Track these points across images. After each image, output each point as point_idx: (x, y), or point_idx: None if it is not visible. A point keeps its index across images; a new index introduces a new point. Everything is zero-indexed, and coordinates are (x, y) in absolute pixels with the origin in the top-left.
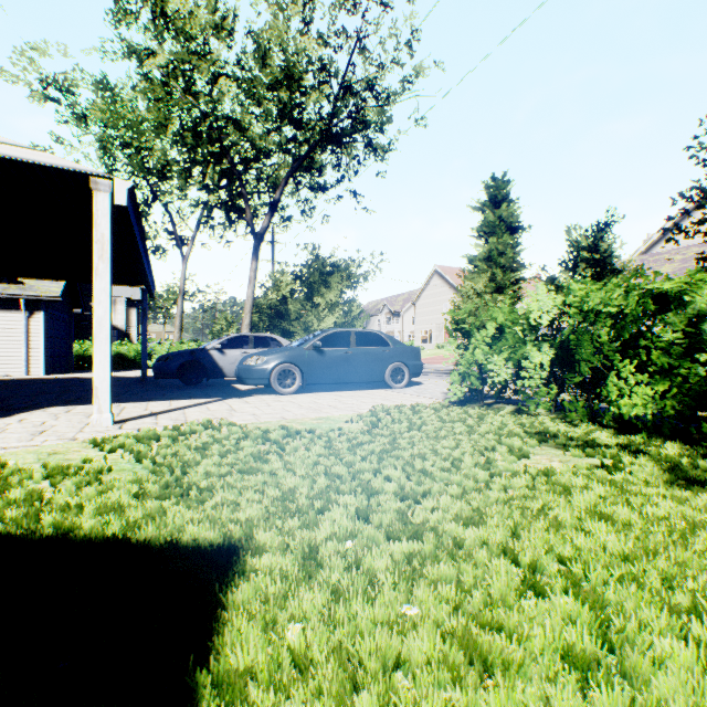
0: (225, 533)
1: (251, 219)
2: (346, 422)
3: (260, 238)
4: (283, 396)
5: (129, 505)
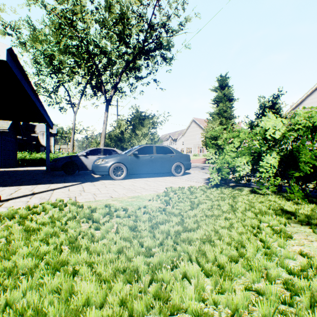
0: None
1: (104, 91)
2: (149, 200)
3: (109, 101)
4: (116, 180)
5: None
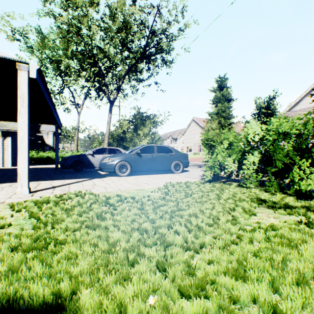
0: (57, 289)
1: (108, 94)
2: (152, 192)
3: (112, 103)
4: (121, 177)
5: (0, 259)
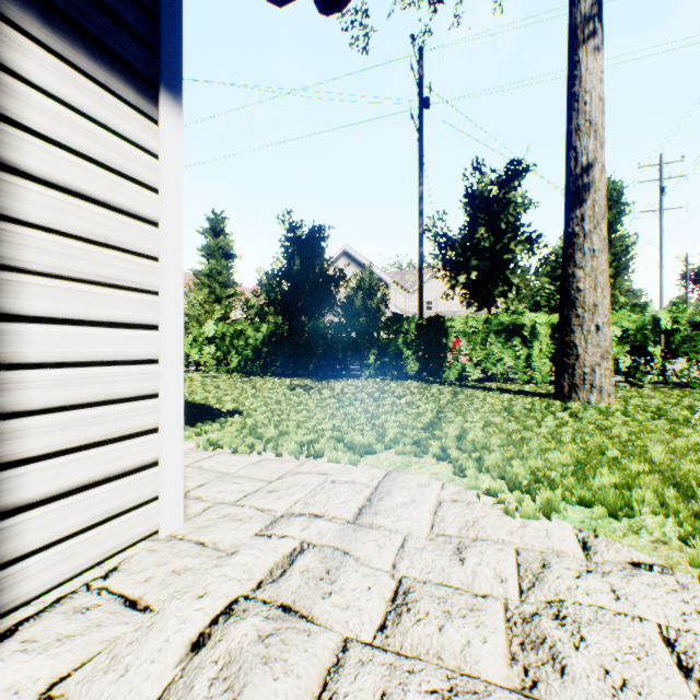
0: None
1: None
2: None
3: None
4: None
5: None
